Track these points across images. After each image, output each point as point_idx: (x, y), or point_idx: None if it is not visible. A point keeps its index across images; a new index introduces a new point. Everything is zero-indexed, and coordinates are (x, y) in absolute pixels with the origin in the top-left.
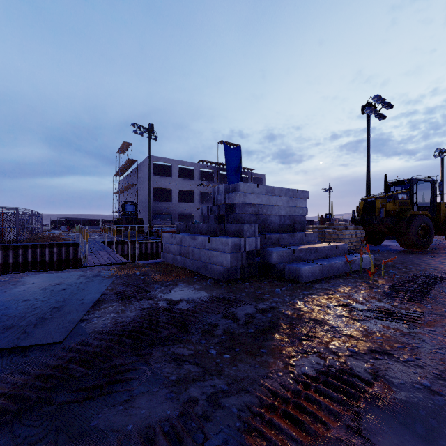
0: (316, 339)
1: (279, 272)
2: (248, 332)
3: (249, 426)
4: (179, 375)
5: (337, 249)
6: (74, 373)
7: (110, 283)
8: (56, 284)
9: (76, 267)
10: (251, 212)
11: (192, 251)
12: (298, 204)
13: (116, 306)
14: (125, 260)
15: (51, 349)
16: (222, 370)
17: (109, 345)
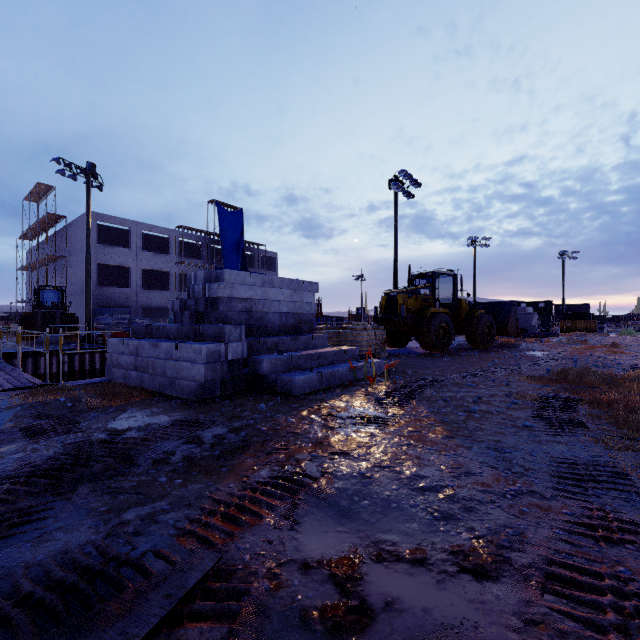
0: (285, 450)
1: (271, 384)
2: (213, 454)
3: (184, 531)
4: (112, 506)
5: (346, 354)
6: None
7: (11, 416)
8: None
9: None
10: (241, 308)
11: (153, 363)
12: (305, 299)
13: (23, 445)
14: (40, 382)
15: None
16: (169, 493)
17: (12, 489)
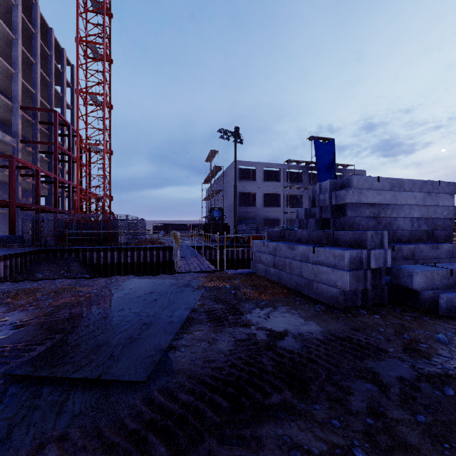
0: None
1: (426, 302)
2: (416, 420)
3: None
4: None
5: None
6: (153, 454)
7: (199, 296)
8: (149, 292)
9: (168, 273)
10: (368, 214)
11: (290, 263)
12: (441, 202)
13: (206, 331)
14: (214, 268)
15: (133, 390)
16: None
17: (199, 405)
